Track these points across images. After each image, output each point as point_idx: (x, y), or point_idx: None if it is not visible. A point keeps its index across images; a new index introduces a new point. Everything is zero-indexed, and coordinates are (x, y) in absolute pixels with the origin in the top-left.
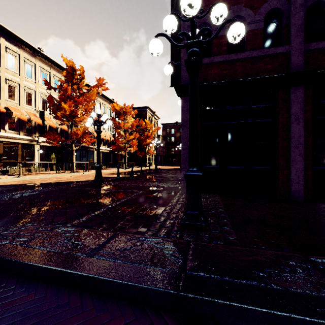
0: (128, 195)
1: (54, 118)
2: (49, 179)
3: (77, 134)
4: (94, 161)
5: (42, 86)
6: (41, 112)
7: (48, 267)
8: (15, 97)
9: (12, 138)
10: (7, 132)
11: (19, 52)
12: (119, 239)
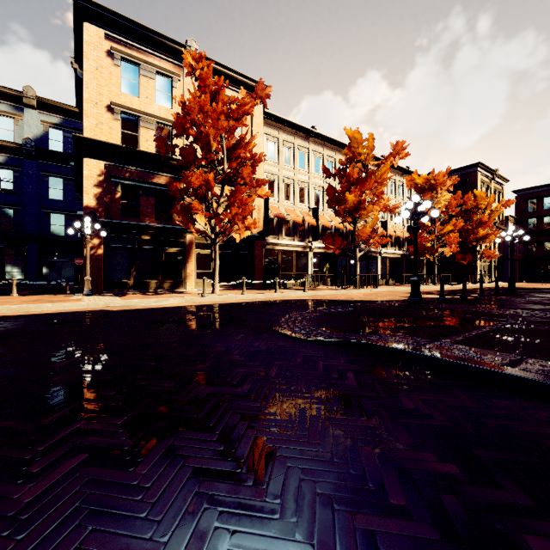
0: (491, 323)
1: (327, 214)
2: (336, 296)
3: (365, 233)
4: (377, 272)
5: (315, 175)
6: (314, 209)
7: (471, 365)
8: (290, 197)
9: (288, 246)
10: (284, 239)
11: (294, 141)
12: (535, 363)
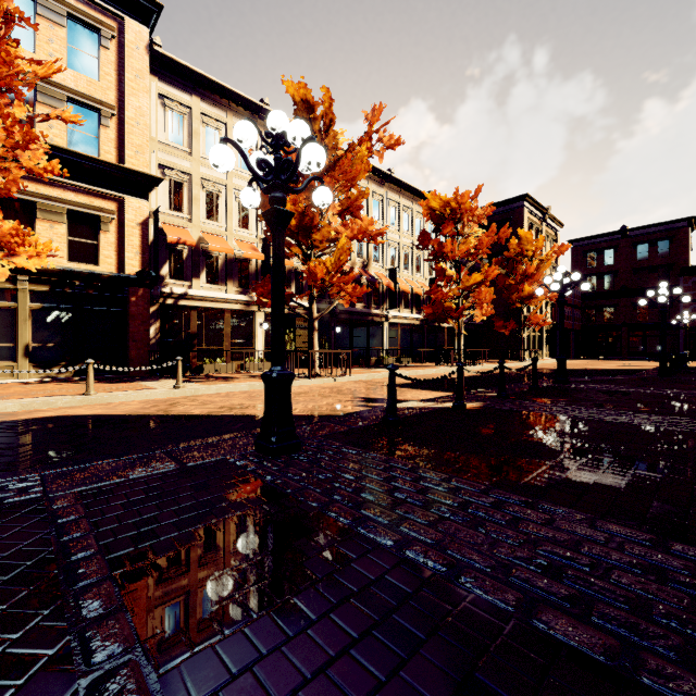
0: None
1: None
2: (224, 399)
3: (314, 274)
4: (383, 346)
5: None
6: (265, 240)
7: None
8: (219, 215)
9: (213, 301)
10: (205, 289)
11: (225, 119)
12: None
